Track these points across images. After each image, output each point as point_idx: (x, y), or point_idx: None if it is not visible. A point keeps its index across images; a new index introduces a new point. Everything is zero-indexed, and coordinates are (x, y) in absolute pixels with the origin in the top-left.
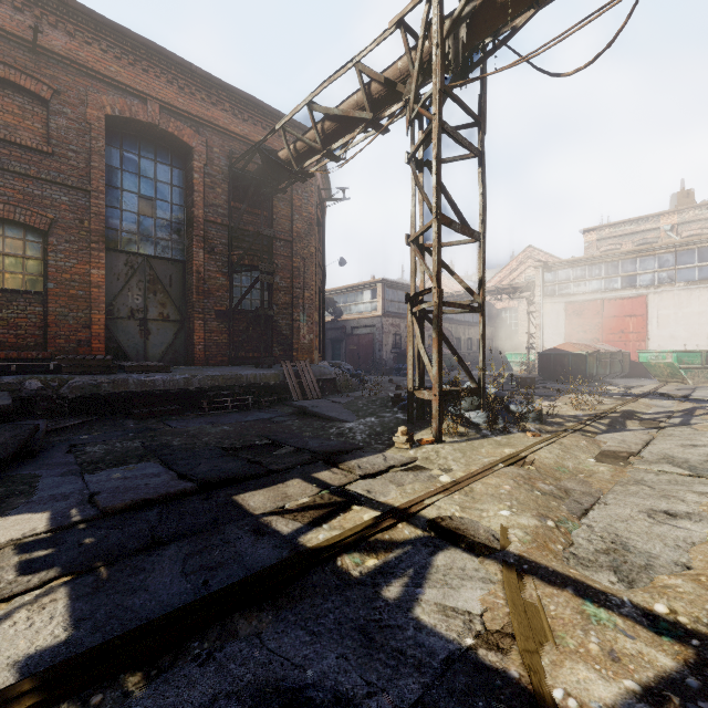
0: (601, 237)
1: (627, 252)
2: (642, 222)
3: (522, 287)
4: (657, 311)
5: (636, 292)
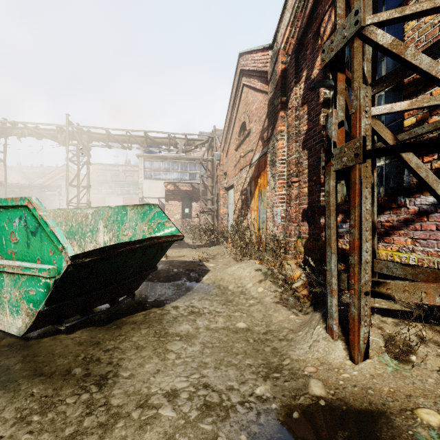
0: (98, 168)
1: (99, 180)
2: (113, 166)
3: (56, 186)
4: (109, 203)
5: (102, 196)
